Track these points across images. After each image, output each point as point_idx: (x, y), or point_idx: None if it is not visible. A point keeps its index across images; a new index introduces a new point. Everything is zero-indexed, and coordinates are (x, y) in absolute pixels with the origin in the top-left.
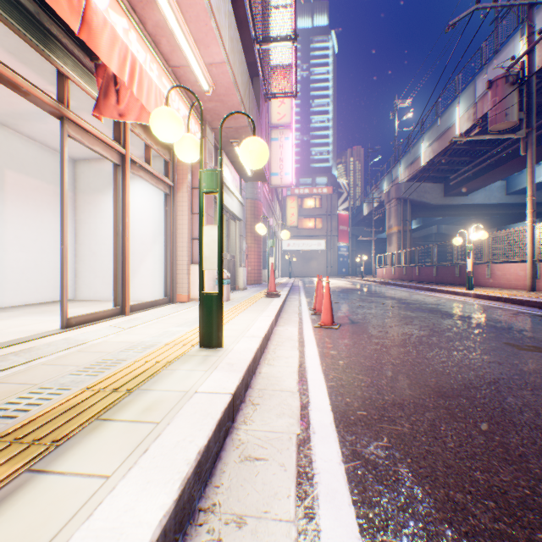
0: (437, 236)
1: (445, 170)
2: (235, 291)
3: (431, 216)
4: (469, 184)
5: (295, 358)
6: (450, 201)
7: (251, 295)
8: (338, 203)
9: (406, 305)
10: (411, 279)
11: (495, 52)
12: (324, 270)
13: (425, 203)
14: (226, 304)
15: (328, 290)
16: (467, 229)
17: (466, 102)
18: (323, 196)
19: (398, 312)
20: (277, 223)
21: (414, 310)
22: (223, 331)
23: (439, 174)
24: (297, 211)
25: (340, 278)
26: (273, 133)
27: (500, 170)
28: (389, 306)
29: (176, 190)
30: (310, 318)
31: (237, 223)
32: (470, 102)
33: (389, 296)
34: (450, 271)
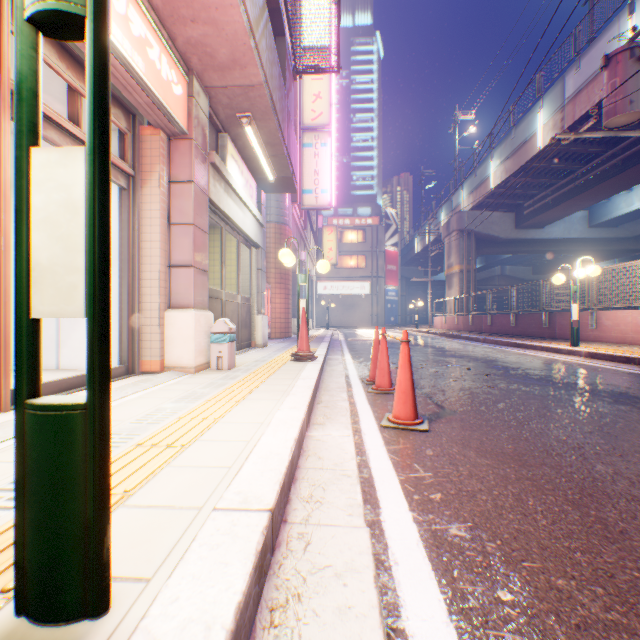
0: (500, 279)
1: (517, 196)
2: (250, 350)
3: (499, 253)
4: (548, 212)
5: (367, 581)
6: (522, 234)
7: (272, 358)
8: (385, 237)
9: (505, 371)
10: (480, 331)
11: (590, 41)
12: (369, 319)
13: (493, 237)
14: (225, 376)
15: (406, 357)
16: (536, 270)
17: (551, 106)
18: (367, 228)
19: (505, 387)
20: (311, 260)
21: (525, 381)
22: (106, 550)
23: (510, 201)
24: (336, 245)
25: (388, 328)
26: (305, 137)
27: (587, 195)
28: (481, 374)
29: (140, 182)
30: (368, 401)
31: (253, 250)
32: (557, 104)
33: (468, 356)
34: (535, 320)
